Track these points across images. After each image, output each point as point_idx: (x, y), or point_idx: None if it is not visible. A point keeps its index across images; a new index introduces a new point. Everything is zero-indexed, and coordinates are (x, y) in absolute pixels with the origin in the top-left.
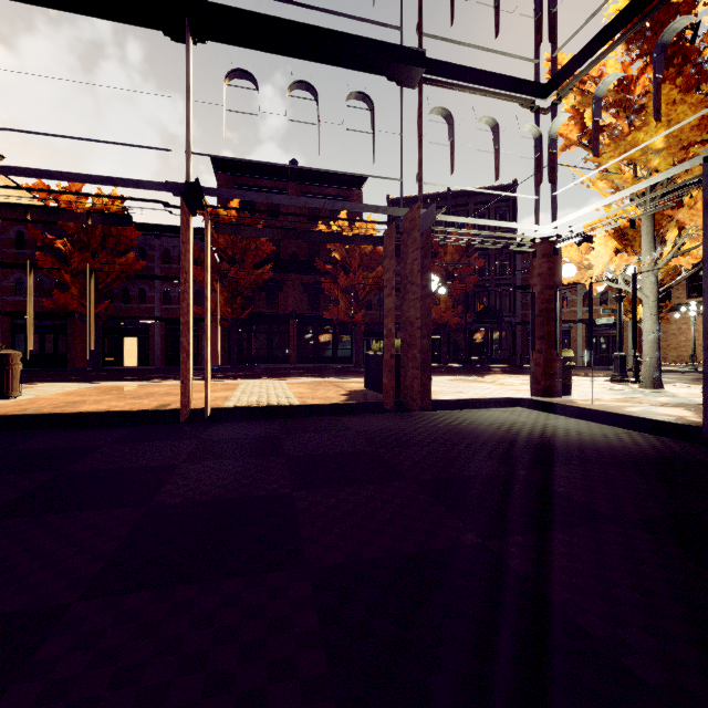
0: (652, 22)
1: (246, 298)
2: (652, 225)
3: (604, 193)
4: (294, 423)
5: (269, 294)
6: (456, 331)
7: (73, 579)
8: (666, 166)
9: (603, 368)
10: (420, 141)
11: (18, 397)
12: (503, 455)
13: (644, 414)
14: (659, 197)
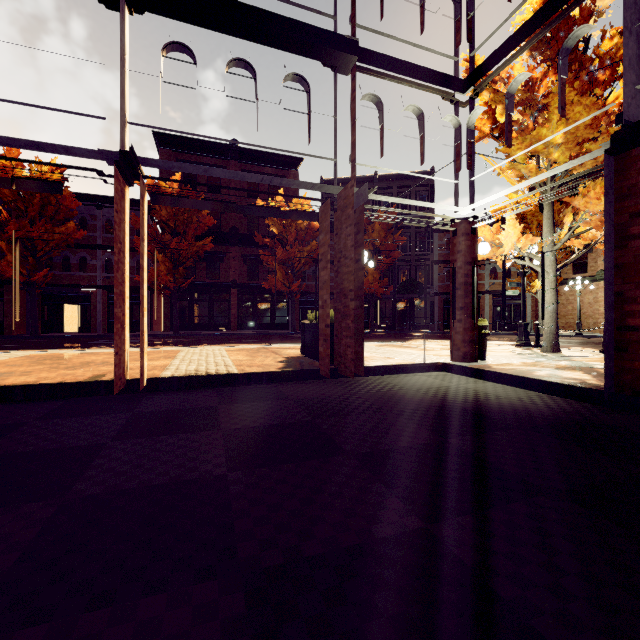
0: (554, 31)
1: (188, 268)
2: (551, 210)
3: (512, 180)
4: (233, 391)
5: (210, 265)
6: (382, 300)
7: None
8: (564, 159)
9: (506, 333)
10: (353, 124)
11: None
12: (434, 422)
13: (551, 378)
14: (558, 186)
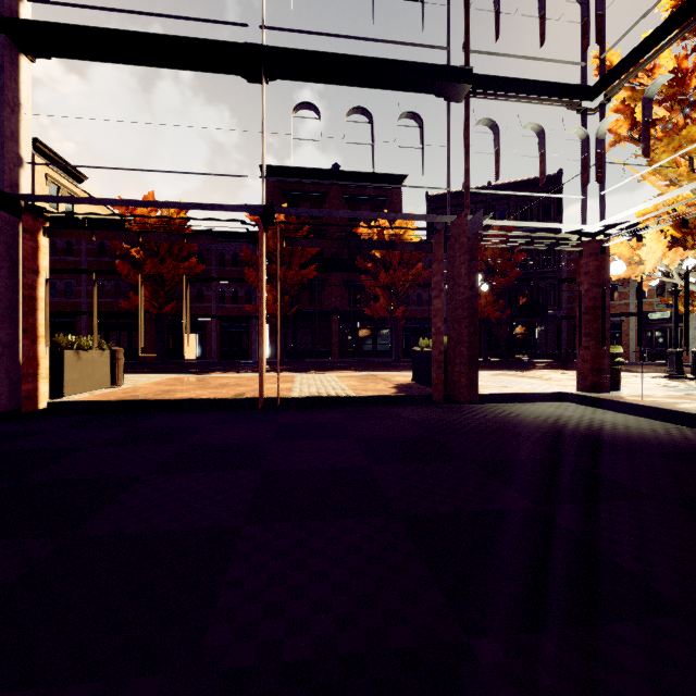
0: None
1: (291, 296)
2: None
3: (657, 186)
4: (353, 412)
5: (312, 292)
6: (497, 325)
7: (234, 512)
8: None
9: (659, 364)
10: (467, 151)
11: (121, 386)
12: (551, 443)
13: None
14: None
